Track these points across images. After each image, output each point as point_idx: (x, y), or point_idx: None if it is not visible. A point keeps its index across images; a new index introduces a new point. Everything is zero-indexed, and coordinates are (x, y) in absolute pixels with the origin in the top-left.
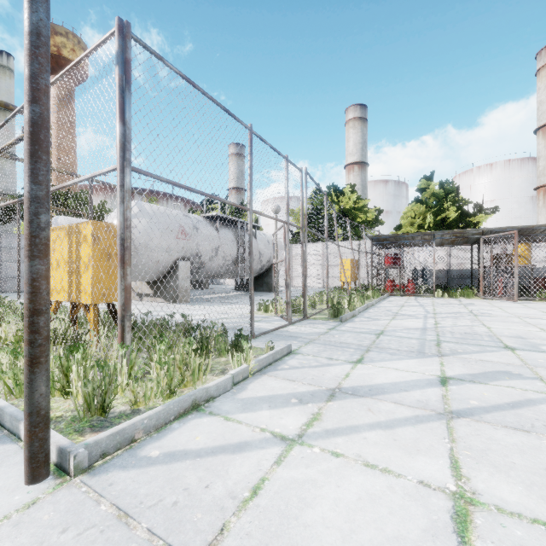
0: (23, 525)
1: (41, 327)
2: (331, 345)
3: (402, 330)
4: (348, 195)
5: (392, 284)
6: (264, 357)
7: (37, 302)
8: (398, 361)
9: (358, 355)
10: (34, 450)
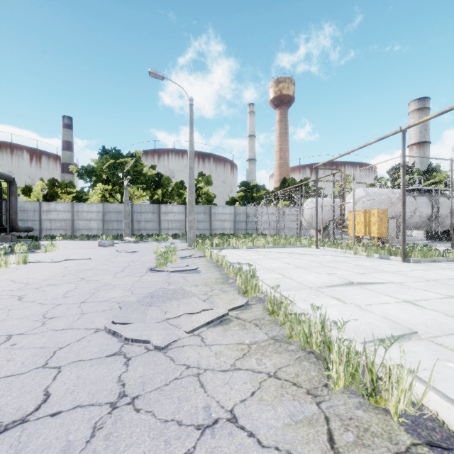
0: (409, 264)
1: (405, 235)
2: None
3: None
4: None
5: None
6: None
7: (404, 231)
8: None
9: None
10: (404, 257)
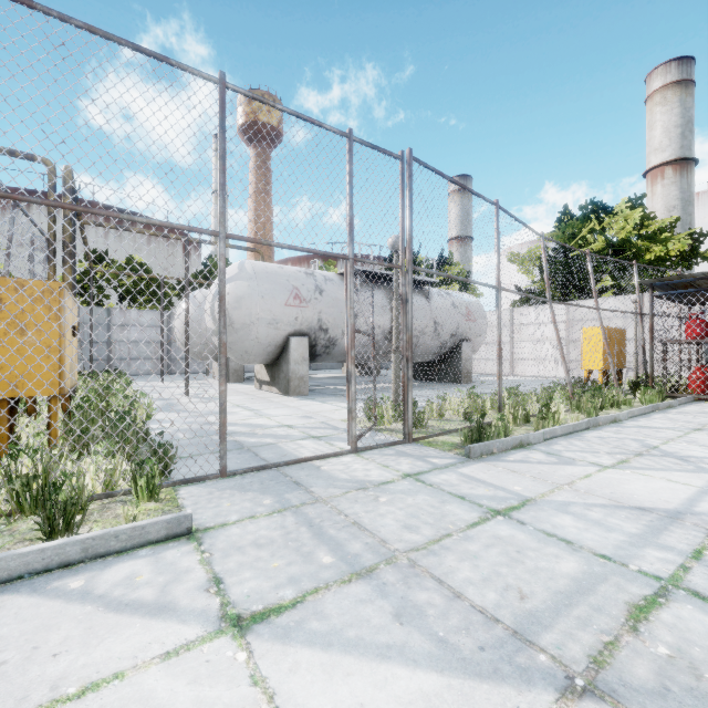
0: None
1: None
2: (316, 526)
3: (588, 509)
4: (621, 215)
5: (701, 377)
6: (38, 548)
7: None
8: (365, 663)
9: (304, 587)
10: None
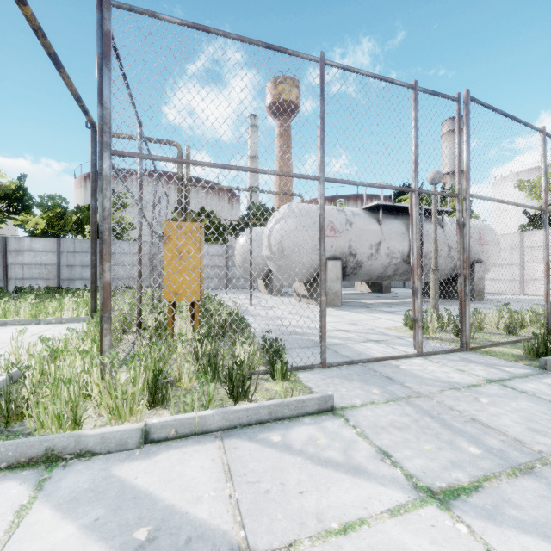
0: None
1: None
2: (438, 418)
3: None
4: None
5: None
6: (244, 407)
7: None
8: None
9: (472, 473)
10: None
